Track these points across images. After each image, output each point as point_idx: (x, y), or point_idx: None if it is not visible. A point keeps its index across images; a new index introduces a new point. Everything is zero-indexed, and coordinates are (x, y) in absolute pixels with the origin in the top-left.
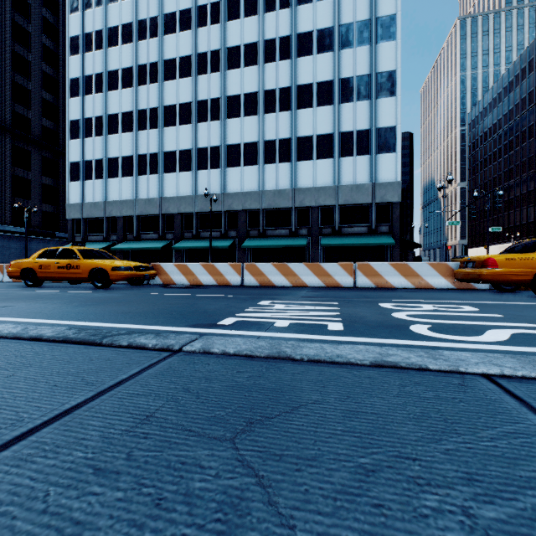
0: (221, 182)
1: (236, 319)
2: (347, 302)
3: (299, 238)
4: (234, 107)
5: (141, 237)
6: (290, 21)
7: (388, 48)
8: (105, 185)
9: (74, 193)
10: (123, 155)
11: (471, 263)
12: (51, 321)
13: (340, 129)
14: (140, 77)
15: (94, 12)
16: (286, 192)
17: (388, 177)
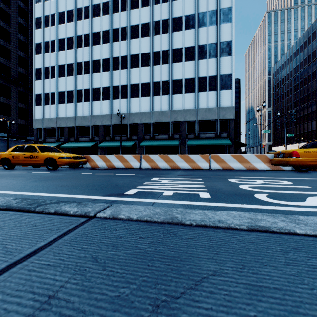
0: (127, 106)
1: (137, 190)
2: (208, 179)
3: (174, 140)
4: (135, 61)
5: (78, 139)
6: (168, 10)
7: (227, 27)
8: (56, 108)
9: (38, 113)
10: (68, 90)
11: (281, 154)
12: (11, 192)
13: (198, 75)
14: (78, 43)
15: (50, 3)
16: (166, 112)
17: (227, 104)
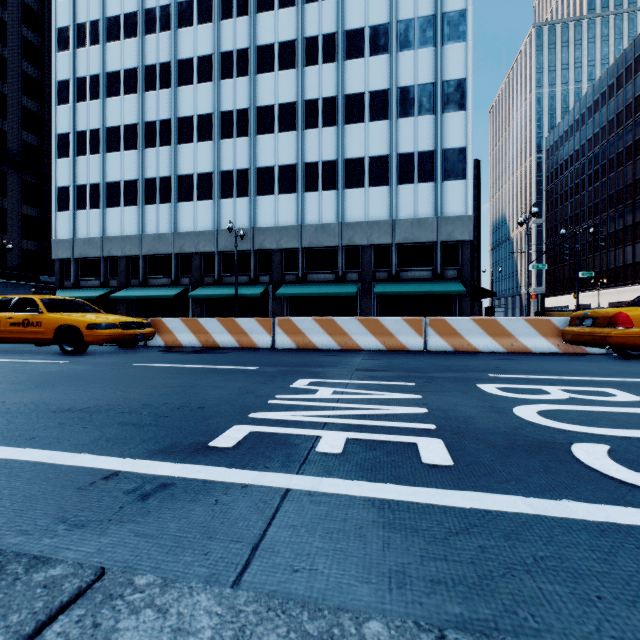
0: (250, 213)
1: (248, 429)
2: (428, 381)
3: (347, 284)
4: (267, 121)
5: (148, 282)
6: (336, 15)
7: (456, 50)
8: (102, 216)
9: (63, 227)
10: (126, 178)
11: (589, 319)
12: None
13: (398, 150)
14: (147, 81)
15: None
16: (332, 227)
17: (456, 209)
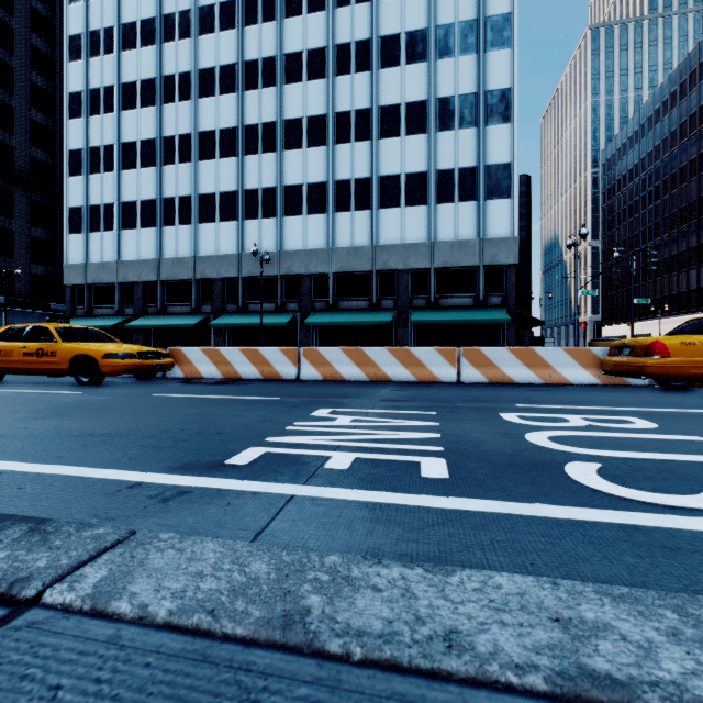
0: (277, 236)
1: (263, 450)
2: (451, 411)
3: (382, 312)
4: (295, 135)
5: (167, 310)
6: (369, 19)
7: (500, 58)
8: (117, 239)
9: (75, 250)
10: (143, 198)
11: (627, 349)
12: None
13: (437, 166)
14: (166, 92)
15: (102, 3)
16: (365, 250)
17: (500, 230)
